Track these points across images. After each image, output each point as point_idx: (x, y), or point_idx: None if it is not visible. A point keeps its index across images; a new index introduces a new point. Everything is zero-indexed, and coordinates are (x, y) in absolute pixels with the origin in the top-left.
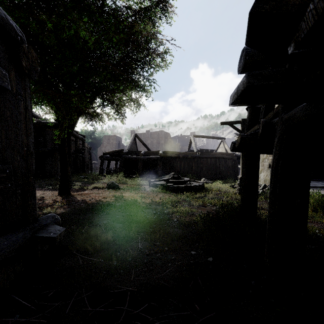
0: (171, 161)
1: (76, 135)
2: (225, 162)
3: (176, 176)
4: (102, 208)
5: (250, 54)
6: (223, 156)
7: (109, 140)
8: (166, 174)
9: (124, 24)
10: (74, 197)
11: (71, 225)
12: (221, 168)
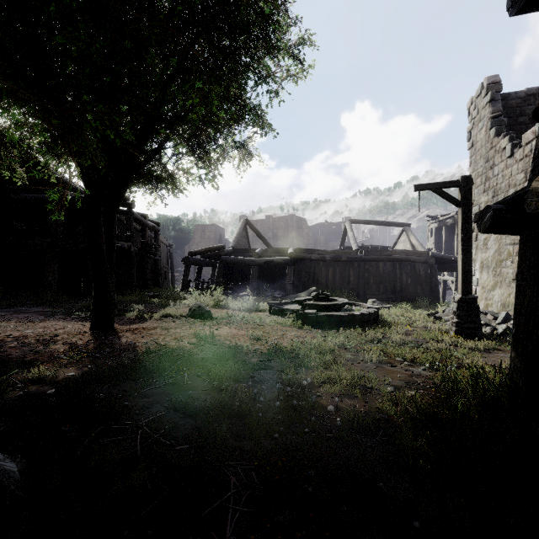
0: (311, 267)
1: (143, 221)
2: (412, 268)
3: (322, 296)
4: (161, 367)
5: None
6: (408, 258)
7: (204, 232)
8: (300, 291)
9: None
10: (118, 336)
11: (62, 422)
12: (405, 279)
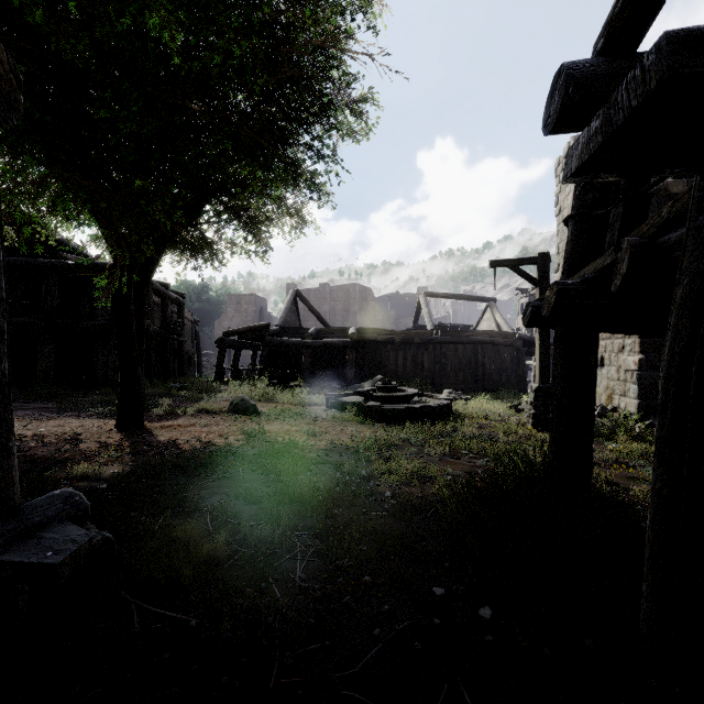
0: (376, 351)
1: (164, 292)
2: (497, 352)
3: (389, 386)
4: (213, 462)
5: (578, 81)
6: (492, 340)
7: (240, 304)
8: (364, 380)
9: (262, 10)
10: (151, 434)
11: (129, 509)
12: (489, 366)
